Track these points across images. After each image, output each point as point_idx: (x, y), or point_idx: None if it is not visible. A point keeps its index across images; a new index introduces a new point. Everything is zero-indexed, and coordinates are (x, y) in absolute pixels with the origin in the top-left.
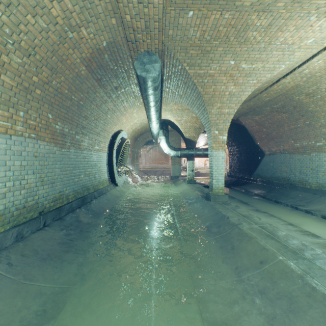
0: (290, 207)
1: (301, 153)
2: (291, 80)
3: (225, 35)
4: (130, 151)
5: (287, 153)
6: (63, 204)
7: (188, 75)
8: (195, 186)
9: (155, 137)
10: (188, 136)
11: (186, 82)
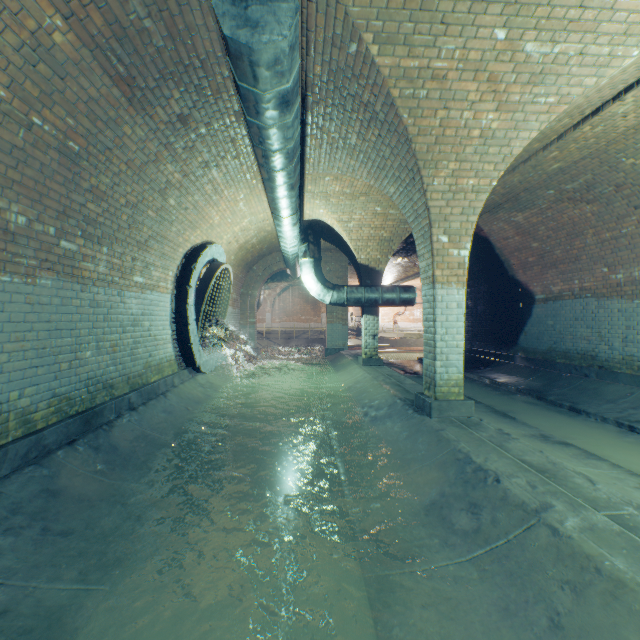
0: (614, 424)
1: (628, 296)
2: (632, 108)
3: None
4: (237, 292)
5: (591, 296)
6: (9, 438)
7: (375, 76)
8: (381, 373)
9: (290, 262)
10: (364, 258)
11: (369, 102)
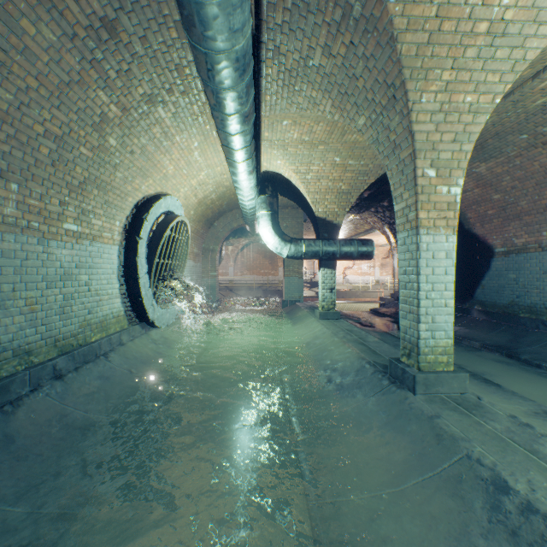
0: None
1: None
2: None
3: None
4: (198, 247)
5: None
6: None
7: None
8: (340, 327)
9: (248, 217)
10: (322, 211)
11: None
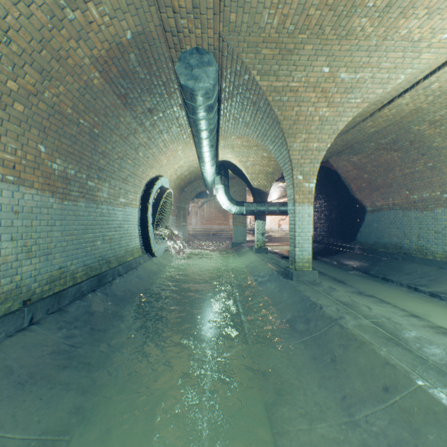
0: (406, 287)
1: (420, 209)
2: (410, 101)
3: (317, 23)
4: (174, 206)
5: (399, 208)
6: (67, 286)
7: (258, 90)
8: (267, 257)
9: (209, 186)
10: (256, 184)
11: (256, 102)
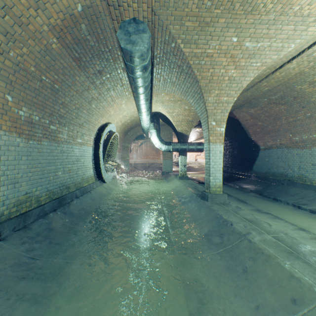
0: (292, 205)
1: (300, 147)
2: (296, 66)
3: None
4: (120, 145)
5: (284, 147)
6: (32, 207)
7: (182, 55)
8: (188, 183)
9: (145, 131)
10: (180, 129)
11: (180, 65)
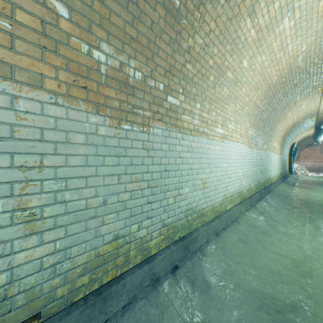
0: None
1: None
2: None
3: None
4: None
5: None
6: (283, 175)
7: None
8: None
9: (318, 142)
10: None
11: None
